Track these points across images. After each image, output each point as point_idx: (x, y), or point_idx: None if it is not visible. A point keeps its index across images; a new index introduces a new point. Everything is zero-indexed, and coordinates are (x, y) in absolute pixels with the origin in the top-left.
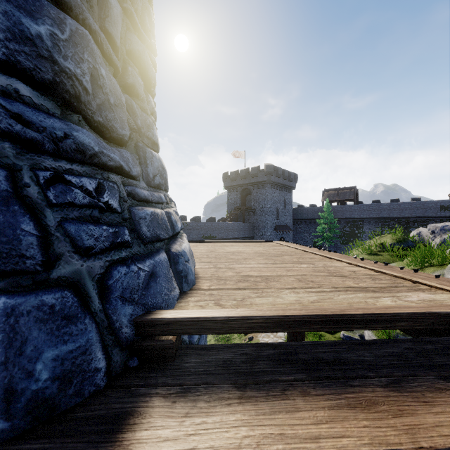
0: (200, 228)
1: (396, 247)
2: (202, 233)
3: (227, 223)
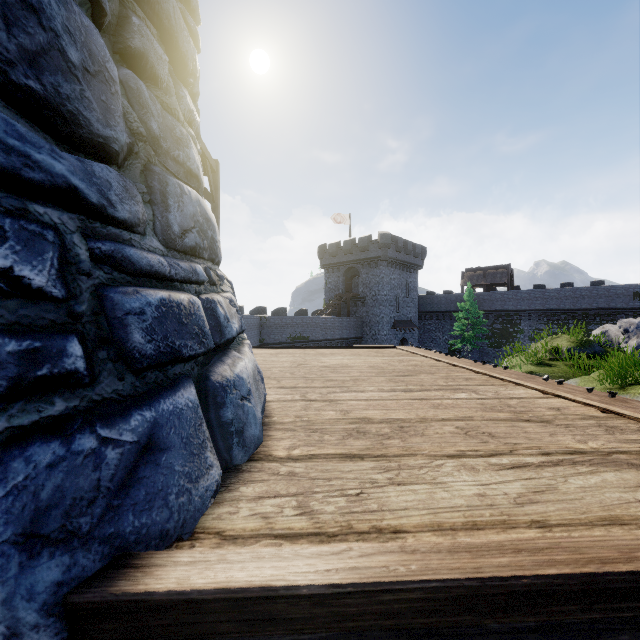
0: (286, 324)
1: (577, 353)
2: (288, 332)
3: (324, 318)
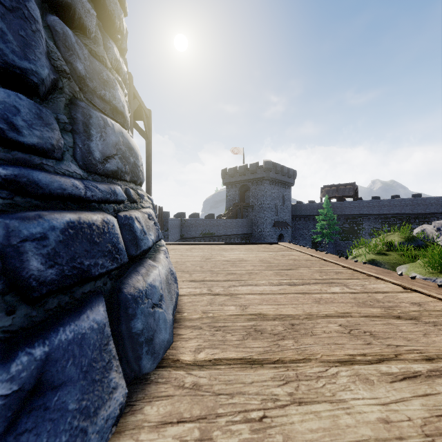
0: (199, 224)
1: (406, 246)
2: (200, 230)
3: (226, 220)
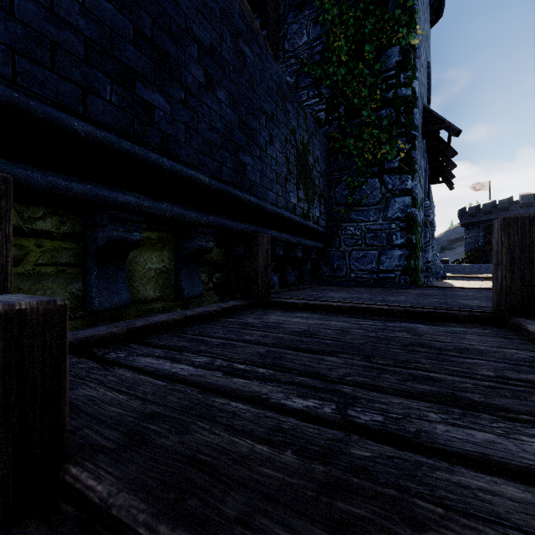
0: None
1: None
2: None
3: (463, 266)
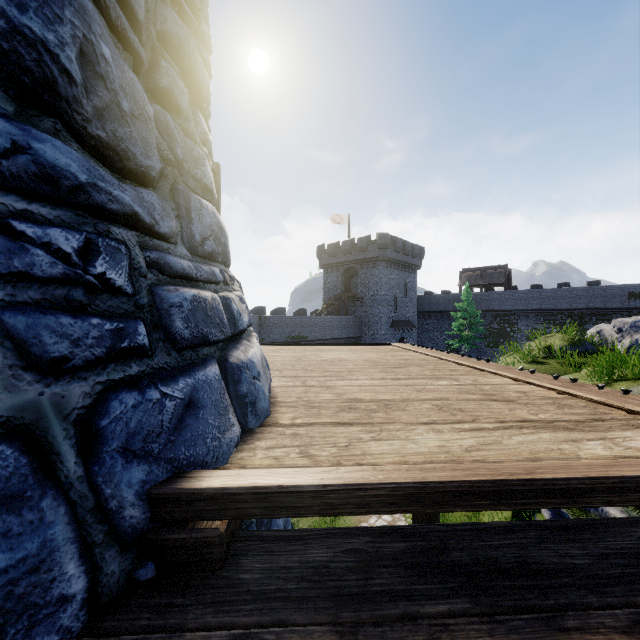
0: (285, 324)
1: (569, 351)
2: (287, 332)
3: (323, 318)
